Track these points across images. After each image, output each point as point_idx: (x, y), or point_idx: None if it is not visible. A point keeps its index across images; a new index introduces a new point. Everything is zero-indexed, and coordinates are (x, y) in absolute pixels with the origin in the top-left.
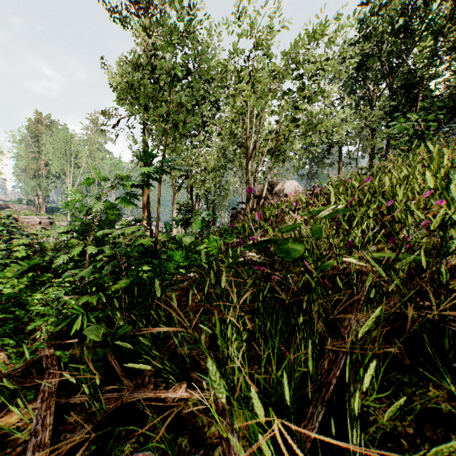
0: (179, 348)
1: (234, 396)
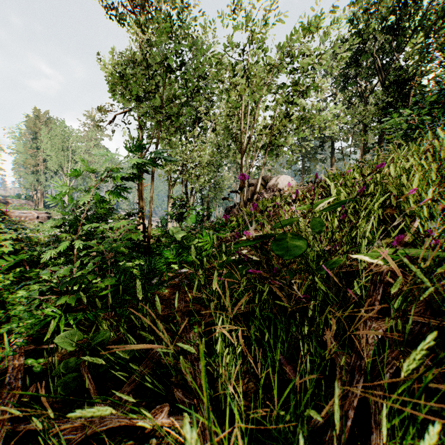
0: (164, 359)
1: (225, 425)
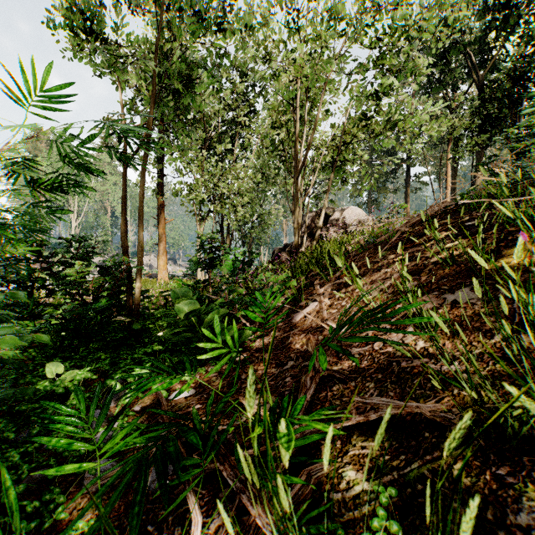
0: None
1: None
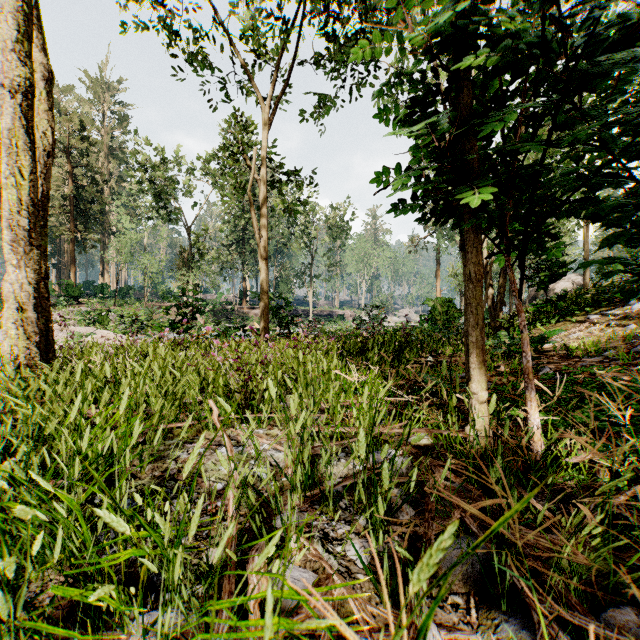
0: None
1: None
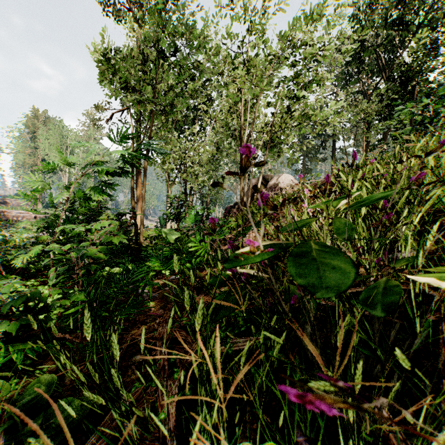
0: (123, 430)
1: None
